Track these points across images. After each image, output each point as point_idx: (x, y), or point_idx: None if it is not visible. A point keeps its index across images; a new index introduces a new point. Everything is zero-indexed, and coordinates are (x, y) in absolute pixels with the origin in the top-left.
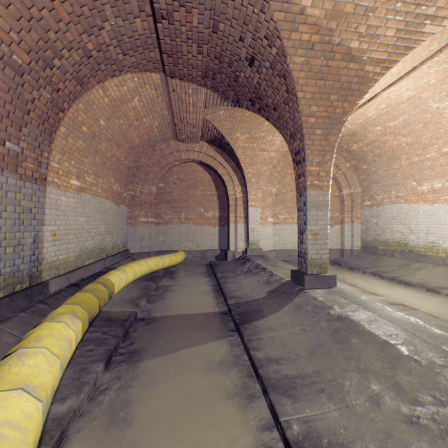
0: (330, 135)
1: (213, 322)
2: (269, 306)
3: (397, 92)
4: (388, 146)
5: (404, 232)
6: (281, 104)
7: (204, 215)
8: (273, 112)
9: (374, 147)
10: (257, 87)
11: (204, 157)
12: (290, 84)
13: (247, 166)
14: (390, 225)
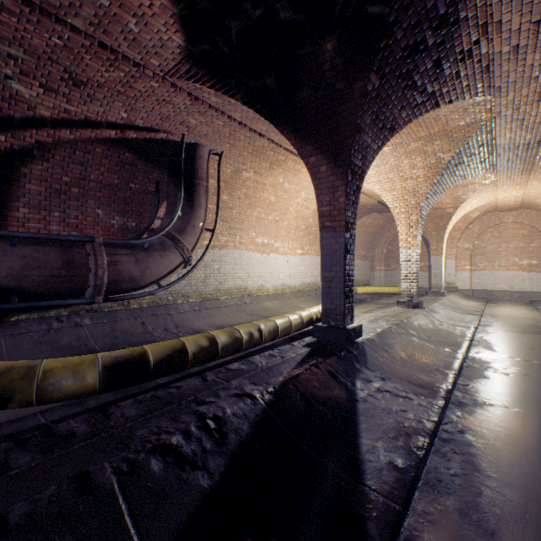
0: (439, 233)
1: (388, 304)
2: None
3: (506, 195)
4: None
5: None
6: None
7: None
8: None
9: None
10: None
11: None
12: None
13: None
14: None
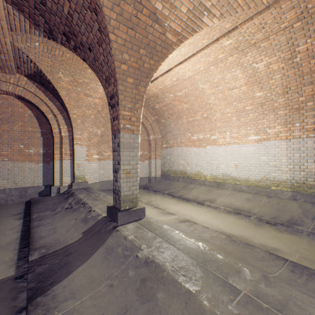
0: (140, 86)
1: None
2: (80, 254)
3: (183, 70)
4: (176, 109)
5: (184, 165)
6: (95, 44)
7: (24, 152)
8: (89, 52)
9: (169, 108)
10: (70, 18)
11: (22, 92)
12: (102, 22)
13: (72, 108)
14: (177, 160)
